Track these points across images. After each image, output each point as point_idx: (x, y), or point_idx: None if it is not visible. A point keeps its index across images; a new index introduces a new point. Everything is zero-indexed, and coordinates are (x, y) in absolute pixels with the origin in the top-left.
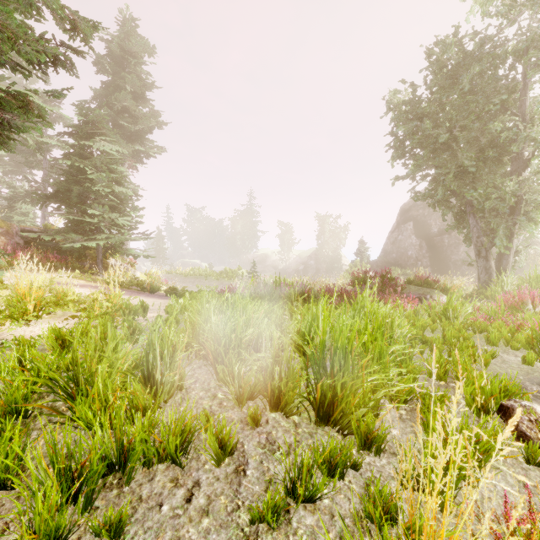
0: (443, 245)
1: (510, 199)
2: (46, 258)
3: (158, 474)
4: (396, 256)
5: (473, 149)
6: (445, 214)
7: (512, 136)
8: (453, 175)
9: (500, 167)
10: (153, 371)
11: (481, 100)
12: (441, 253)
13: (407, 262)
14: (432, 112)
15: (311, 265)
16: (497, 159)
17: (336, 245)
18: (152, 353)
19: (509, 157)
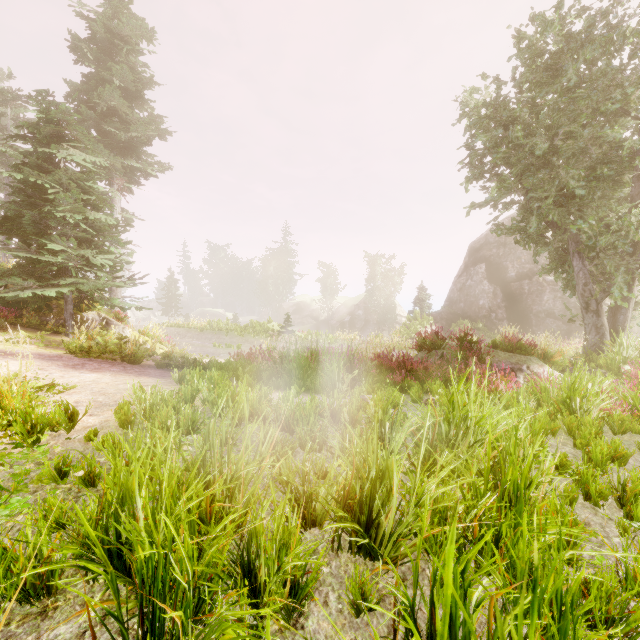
0: (522, 292)
1: (637, 232)
2: None
3: None
4: (464, 305)
5: (582, 165)
6: (539, 253)
7: (639, 145)
8: (552, 200)
9: (616, 190)
10: None
11: (595, 97)
12: (520, 303)
13: (478, 314)
14: (523, 116)
15: (359, 316)
16: (612, 180)
17: (389, 292)
18: None
19: (630, 175)
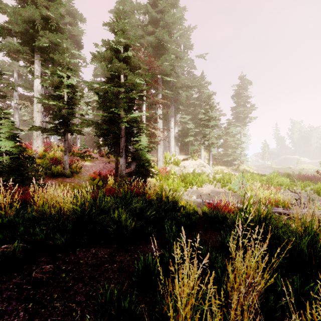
0: None
1: None
2: (219, 162)
3: (229, 184)
4: None
5: None
6: None
7: None
8: None
9: None
10: (230, 179)
11: None
12: None
13: None
14: None
15: None
16: None
17: None
18: (230, 177)
19: None
